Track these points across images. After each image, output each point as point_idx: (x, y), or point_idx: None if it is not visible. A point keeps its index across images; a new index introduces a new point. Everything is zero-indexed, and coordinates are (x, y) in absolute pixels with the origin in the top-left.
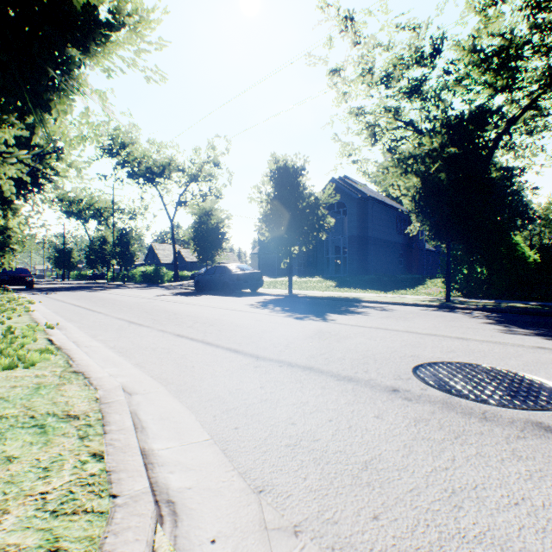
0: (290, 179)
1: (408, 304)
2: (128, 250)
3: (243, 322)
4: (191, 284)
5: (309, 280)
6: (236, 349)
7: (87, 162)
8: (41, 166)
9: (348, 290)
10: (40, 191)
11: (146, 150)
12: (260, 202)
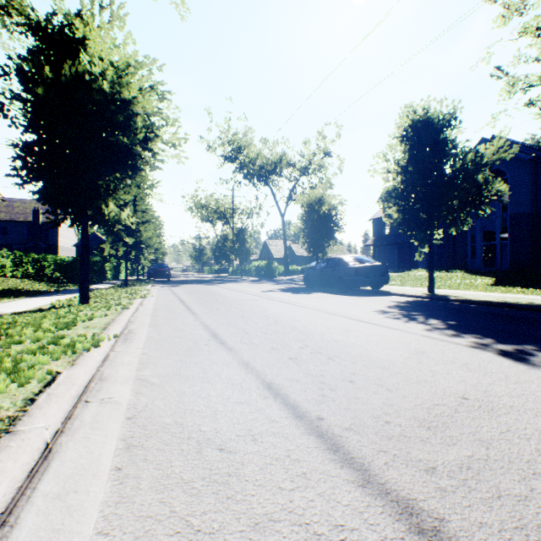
0: (432, 134)
1: None
2: (244, 246)
3: (391, 355)
4: (301, 278)
5: (446, 276)
6: (446, 536)
7: (183, 138)
8: (141, 149)
9: (525, 290)
10: (141, 177)
11: (259, 150)
12: (386, 173)
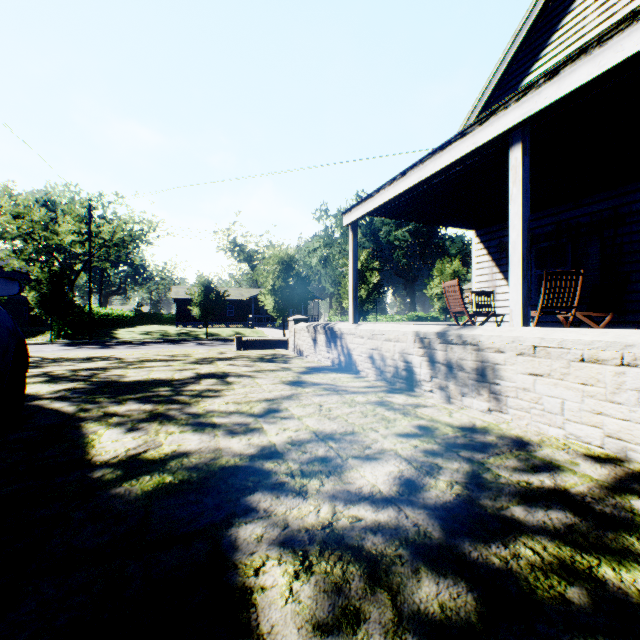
0: None
1: (33, 344)
2: None
3: None
4: None
5: None
6: None
7: None
8: None
9: None
10: None
11: None
12: None
